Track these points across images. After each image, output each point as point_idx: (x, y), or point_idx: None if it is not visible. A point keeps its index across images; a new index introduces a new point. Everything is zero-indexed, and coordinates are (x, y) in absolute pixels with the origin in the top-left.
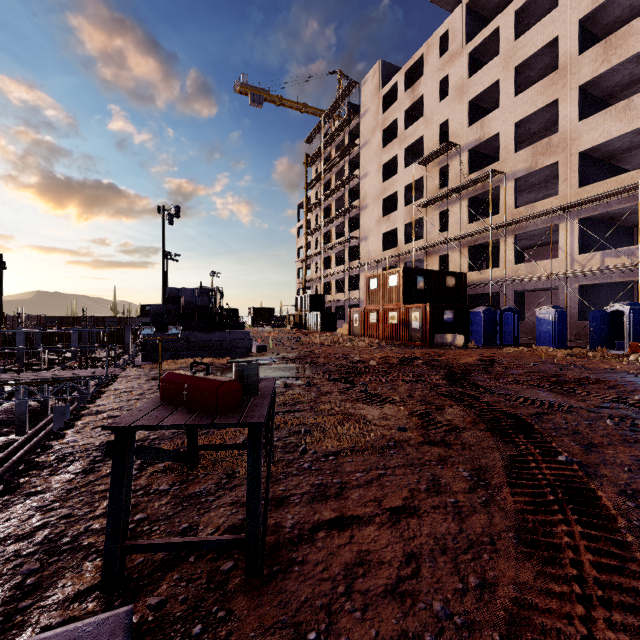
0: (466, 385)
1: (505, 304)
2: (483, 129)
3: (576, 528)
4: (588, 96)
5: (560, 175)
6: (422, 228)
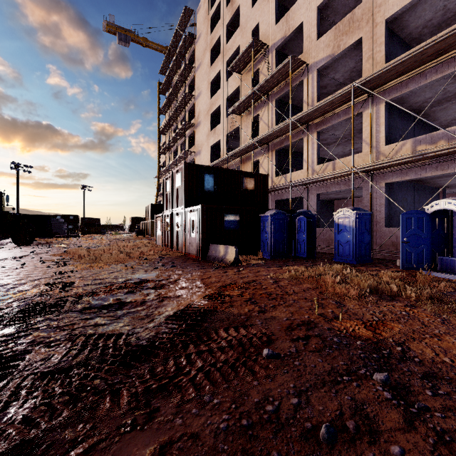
0: None
1: (308, 209)
2: (288, 23)
3: None
4: None
5: (364, 53)
6: None
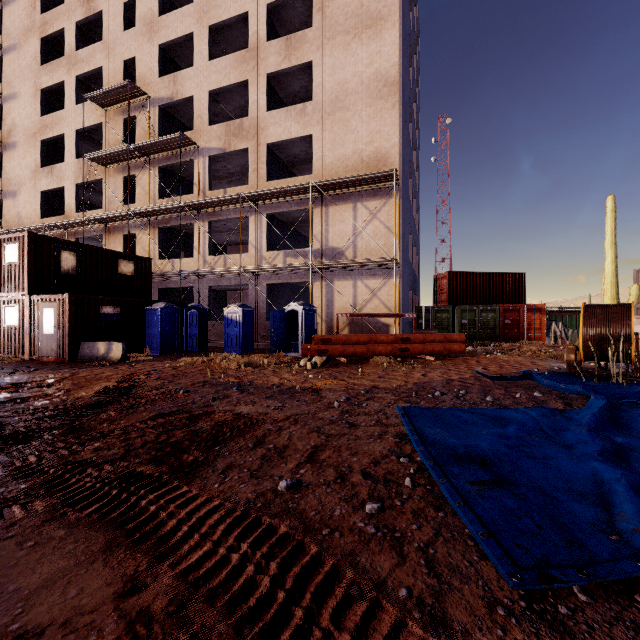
0: None
1: (199, 301)
2: (176, 86)
3: None
4: (275, 94)
5: (251, 163)
6: None
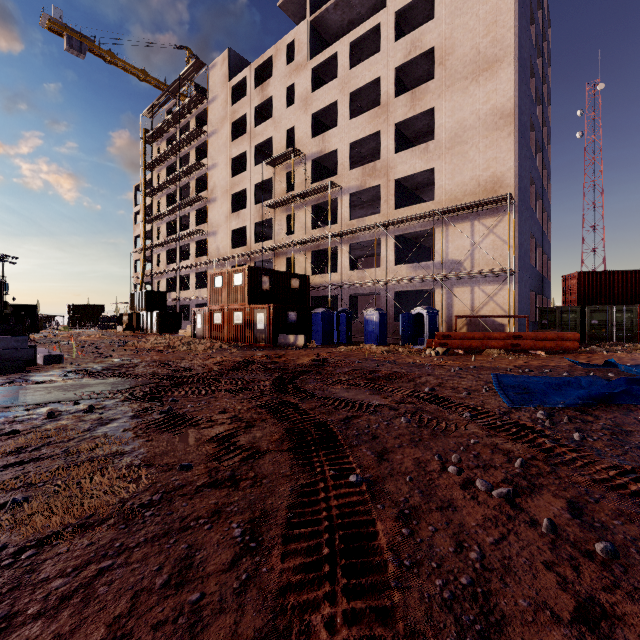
0: (291, 390)
1: (342, 306)
2: (324, 143)
3: (342, 602)
4: (401, 135)
5: (382, 196)
6: (272, 229)
